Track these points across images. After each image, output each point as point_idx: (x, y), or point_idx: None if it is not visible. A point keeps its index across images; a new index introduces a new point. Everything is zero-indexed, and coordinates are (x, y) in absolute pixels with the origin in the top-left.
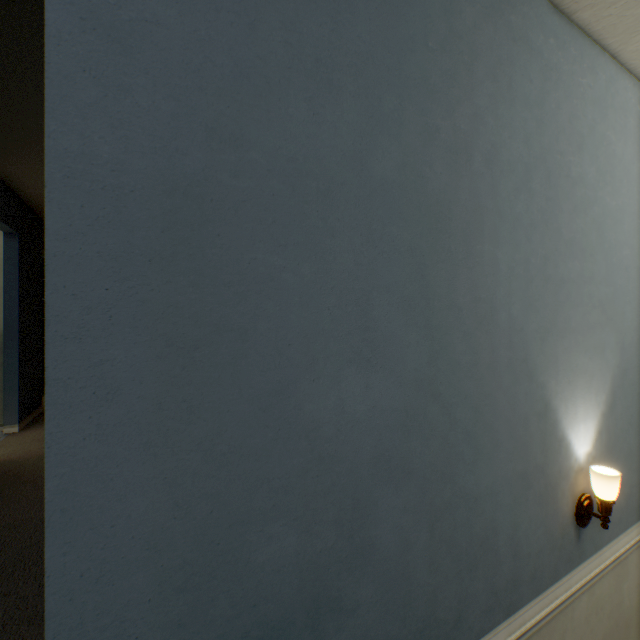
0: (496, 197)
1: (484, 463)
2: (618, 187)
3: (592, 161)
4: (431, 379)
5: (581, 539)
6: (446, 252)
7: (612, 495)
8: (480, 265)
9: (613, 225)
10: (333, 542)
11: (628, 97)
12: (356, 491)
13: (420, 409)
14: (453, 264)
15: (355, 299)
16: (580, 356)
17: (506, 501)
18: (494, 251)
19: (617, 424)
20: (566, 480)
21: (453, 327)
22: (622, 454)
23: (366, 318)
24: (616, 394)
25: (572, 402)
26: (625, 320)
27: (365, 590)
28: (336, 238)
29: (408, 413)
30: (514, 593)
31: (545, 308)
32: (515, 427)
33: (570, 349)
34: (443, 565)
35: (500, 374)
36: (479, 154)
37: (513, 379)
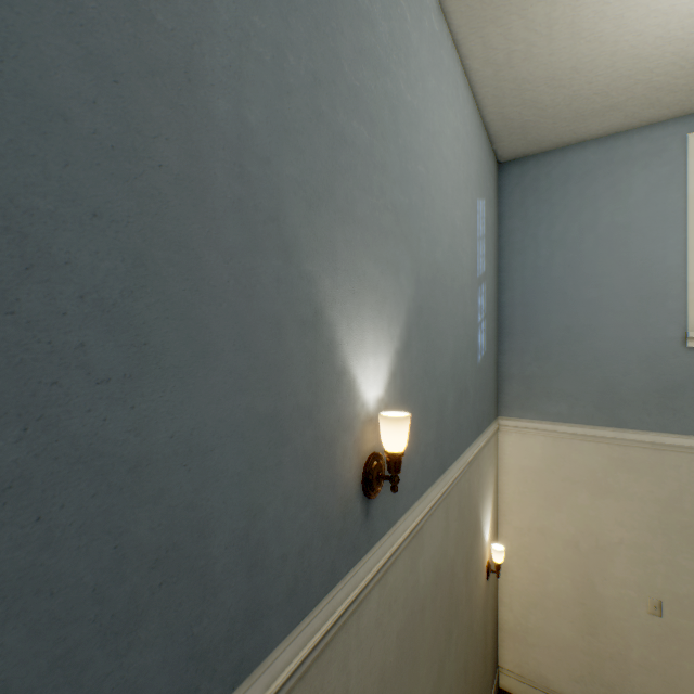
0: None
1: (167, 387)
2: (414, 84)
3: (385, 15)
4: None
5: (371, 516)
6: None
7: (402, 444)
8: None
9: (409, 125)
10: None
11: None
12: None
13: None
14: None
15: None
16: (370, 264)
17: (232, 468)
18: None
19: (413, 369)
20: (350, 434)
21: (41, 9)
22: (418, 406)
23: None
24: (412, 333)
25: (359, 323)
26: (421, 249)
27: None
28: None
29: None
30: (252, 636)
31: (316, 158)
32: (254, 331)
33: (356, 246)
34: None
35: (216, 216)
36: None
37: (250, 241)
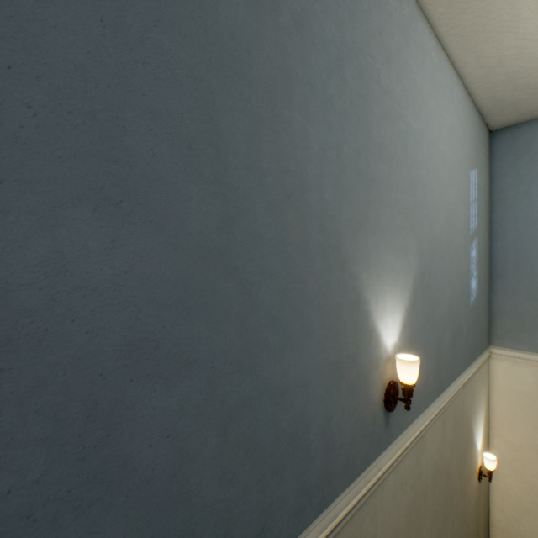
0: (307, 68)
1: (293, 352)
2: (418, 114)
3: (398, 80)
4: (224, 249)
5: (389, 423)
6: (245, 102)
7: (413, 378)
8: (289, 133)
9: (415, 145)
10: (42, 473)
11: (426, 40)
12: (93, 391)
13: (208, 284)
14: (255, 120)
15: (91, 110)
16: (388, 254)
17: (318, 392)
18: (305, 124)
19: (418, 319)
20: (377, 369)
21: (255, 193)
22: (421, 345)
23: (113, 144)
24: (417, 293)
25: (382, 296)
26: (423, 230)
27: (111, 532)
28: (48, 3)
29: (189, 287)
30: (327, 487)
31: (358, 201)
32: (328, 315)
33: (380, 246)
34: (241, 473)
35: (312, 258)
36: (288, 10)
37: (326, 265)
